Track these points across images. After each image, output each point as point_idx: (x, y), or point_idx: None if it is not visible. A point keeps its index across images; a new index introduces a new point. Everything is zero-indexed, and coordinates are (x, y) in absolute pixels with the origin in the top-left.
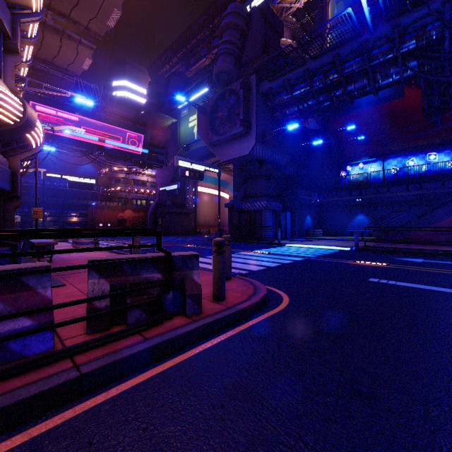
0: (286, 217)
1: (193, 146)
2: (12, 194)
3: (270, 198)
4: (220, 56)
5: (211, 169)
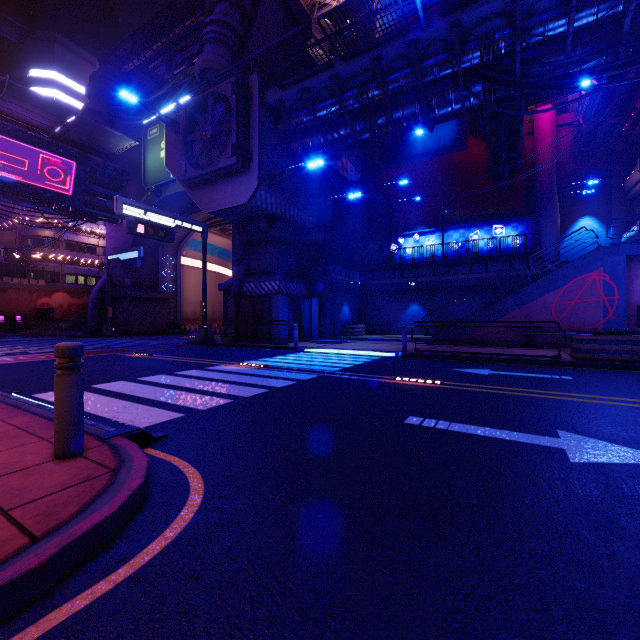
0: (311, 306)
1: (169, 189)
2: None
3: (285, 277)
4: (208, 43)
5: (189, 226)
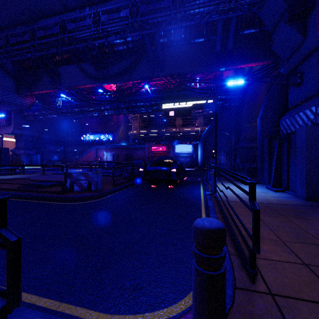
0: (37, 156)
1: None
2: None
3: (27, 149)
4: None
5: None
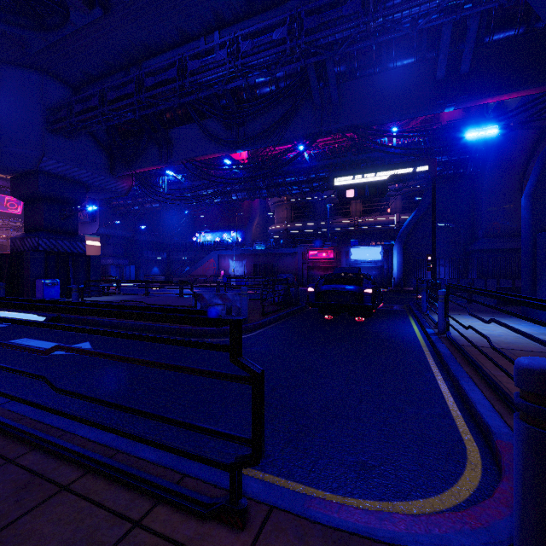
0: (130, 269)
1: None
2: None
3: (117, 258)
4: None
5: None
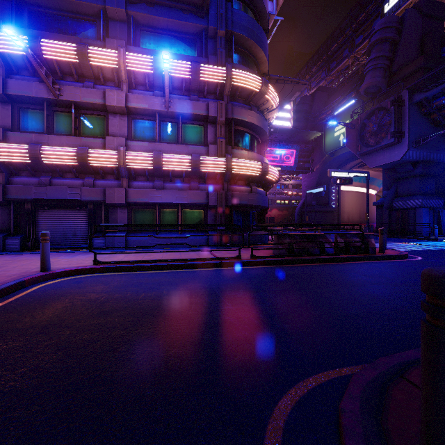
0: None
1: (339, 152)
2: (267, 209)
3: (426, 196)
4: (368, 72)
5: (359, 175)
